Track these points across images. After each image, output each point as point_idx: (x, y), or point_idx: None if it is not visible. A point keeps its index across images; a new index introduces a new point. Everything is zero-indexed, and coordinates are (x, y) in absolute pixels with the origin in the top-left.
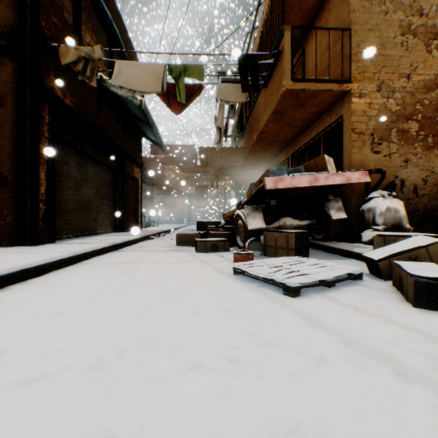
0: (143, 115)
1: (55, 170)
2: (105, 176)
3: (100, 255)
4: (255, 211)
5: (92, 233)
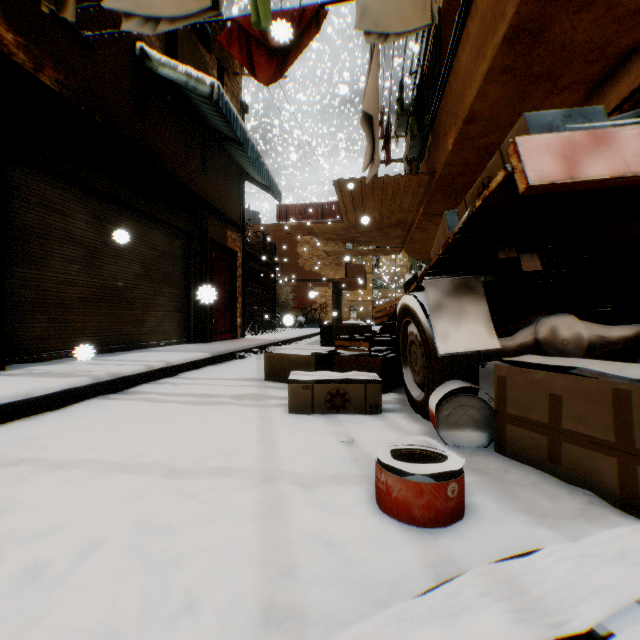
0: (228, 125)
1: (4, 217)
2: (165, 244)
3: (48, 411)
4: (461, 296)
5: (132, 347)
